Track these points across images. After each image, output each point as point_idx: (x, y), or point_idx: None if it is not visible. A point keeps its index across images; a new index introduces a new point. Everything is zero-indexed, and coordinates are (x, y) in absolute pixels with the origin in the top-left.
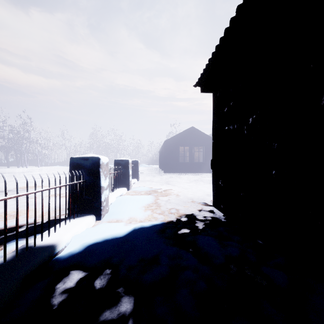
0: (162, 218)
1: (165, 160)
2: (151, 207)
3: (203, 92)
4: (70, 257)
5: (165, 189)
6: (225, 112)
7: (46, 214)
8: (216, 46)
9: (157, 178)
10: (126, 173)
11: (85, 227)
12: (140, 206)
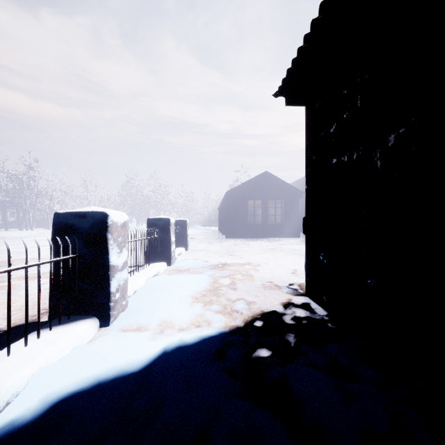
0: (220, 322)
1: (227, 219)
2: (203, 297)
3: (290, 104)
4: (4, 440)
5: (227, 263)
6: (331, 134)
7: (17, 312)
8: (321, 5)
9: (215, 247)
10: (165, 239)
11: (72, 345)
12: (185, 297)
